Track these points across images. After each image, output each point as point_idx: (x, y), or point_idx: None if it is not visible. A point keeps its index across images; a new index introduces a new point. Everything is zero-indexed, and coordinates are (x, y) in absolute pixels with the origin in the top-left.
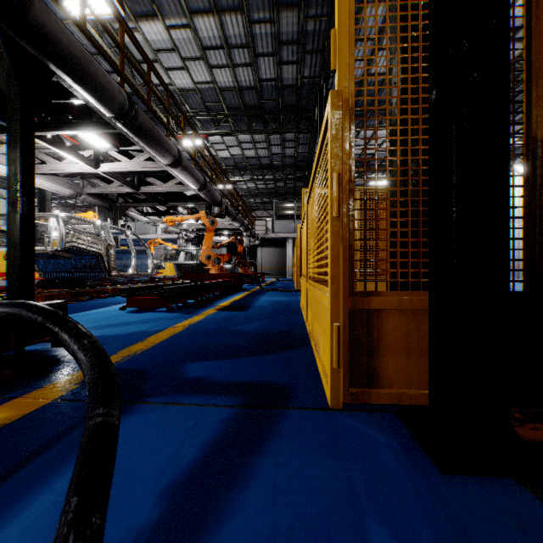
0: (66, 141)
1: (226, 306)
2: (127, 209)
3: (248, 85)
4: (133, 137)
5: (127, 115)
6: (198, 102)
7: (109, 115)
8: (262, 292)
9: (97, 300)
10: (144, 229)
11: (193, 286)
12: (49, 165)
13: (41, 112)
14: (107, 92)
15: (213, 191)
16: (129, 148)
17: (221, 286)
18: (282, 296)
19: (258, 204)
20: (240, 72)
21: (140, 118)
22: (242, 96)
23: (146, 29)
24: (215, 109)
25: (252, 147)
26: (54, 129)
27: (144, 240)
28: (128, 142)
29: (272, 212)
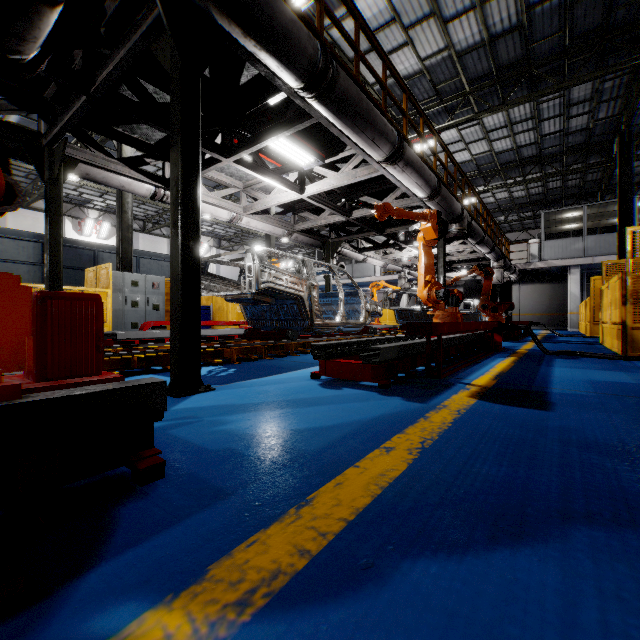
0: (270, 166)
1: (491, 388)
2: (339, 245)
3: (505, 27)
4: (334, 122)
5: (321, 78)
6: (425, 89)
7: (298, 87)
8: (545, 356)
9: (296, 357)
10: (361, 271)
11: (422, 344)
12: (259, 202)
13: (240, 129)
14: (290, 41)
15: (450, 198)
16: (336, 158)
17: (467, 343)
18: (603, 369)
19: (512, 221)
20: (493, 10)
21: (340, 81)
22: (494, 52)
23: (358, 7)
24: (450, 91)
25: (507, 133)
26: (251, 145)
27: (362, 284)
28: (335, 151)
29: (536, 232)
